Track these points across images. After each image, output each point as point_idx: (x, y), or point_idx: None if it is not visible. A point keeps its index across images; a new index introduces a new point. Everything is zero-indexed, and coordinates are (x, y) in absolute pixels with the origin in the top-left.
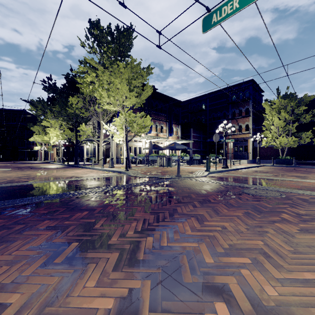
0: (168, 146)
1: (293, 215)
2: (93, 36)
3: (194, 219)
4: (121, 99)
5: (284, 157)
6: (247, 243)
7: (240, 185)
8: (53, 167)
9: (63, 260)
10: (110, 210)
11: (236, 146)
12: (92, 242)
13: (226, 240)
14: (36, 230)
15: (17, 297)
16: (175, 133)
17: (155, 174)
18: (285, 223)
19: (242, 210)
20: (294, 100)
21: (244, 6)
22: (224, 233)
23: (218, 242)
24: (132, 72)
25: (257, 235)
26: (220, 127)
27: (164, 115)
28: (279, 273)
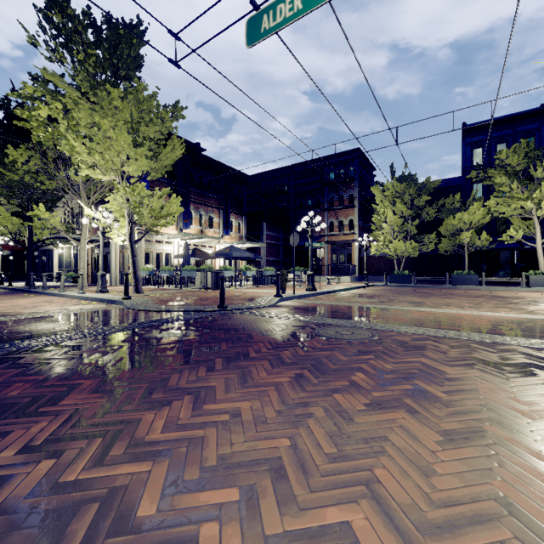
0: (218, 252)
1: (372, 374)
2: (52, 25)
3: (189, 399)
4: (118, 159)
5: (400, 272)
6: (259, 448)
7: (319, 321)
8: None
9: None
10: (11, 394)
11: (335, 254)
12: None
13: (220, 447)
14: None
15: None
16: (237, 230)
17: (182, 304)
18: (351, 392)
19: (294, 372)
20: (413, 185)
21: (310, 7)
22: (229, 427)
23: (202, 454)
24: (140, 109)
25: (290, 424)
26: (303, 222)
27: (216, 198)
28: (280, 519)
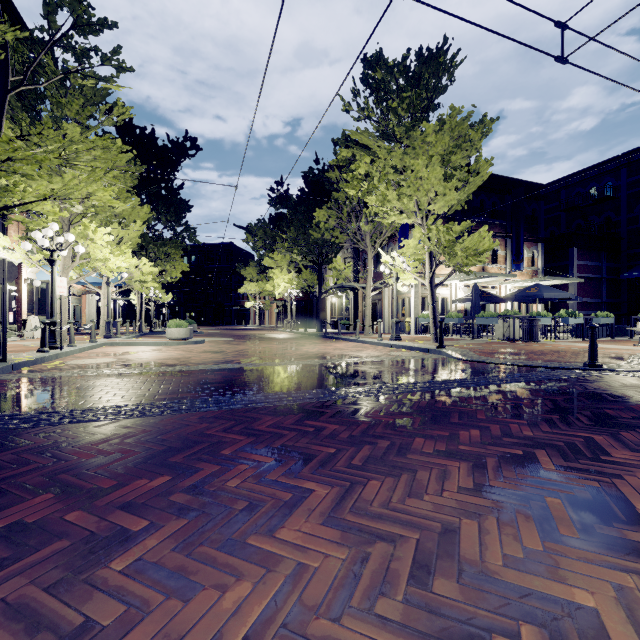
0: (519, 294)
1: None
2: (374, 84)
3: None
4: (425, 198)
5: None
6: None
7: None
8: (287, 337)
9: (578, 534)
10: (528, 434)
11: None
12: (590, 504)
13: None
14: (421, 454)
15: (586, 596)
16: (529, 263)
17: (514, 358)
18: None
19: None
20: None
21: None
22: None
23: None
24: (449, 137)
25: None
26: None
27: (500, 224)
28: None
